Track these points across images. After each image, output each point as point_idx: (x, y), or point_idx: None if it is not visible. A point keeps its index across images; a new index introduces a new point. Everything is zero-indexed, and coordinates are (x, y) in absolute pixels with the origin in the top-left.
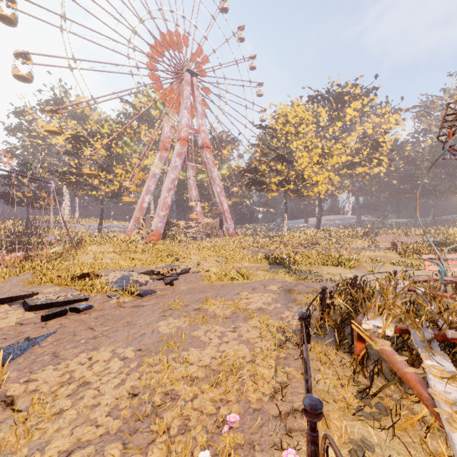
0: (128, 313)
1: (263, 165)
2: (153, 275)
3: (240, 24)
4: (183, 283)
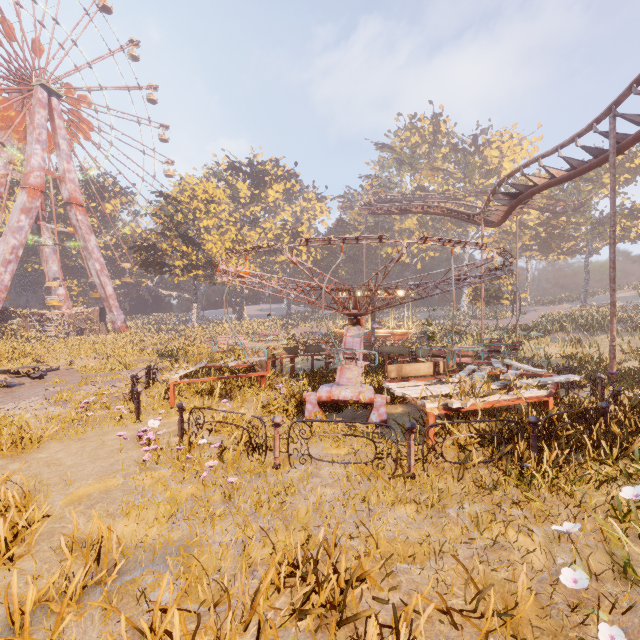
0: (4, 396)
1: (164, 244)
2: (8, 375)
3: (134, 39)
4: (55, 377)
